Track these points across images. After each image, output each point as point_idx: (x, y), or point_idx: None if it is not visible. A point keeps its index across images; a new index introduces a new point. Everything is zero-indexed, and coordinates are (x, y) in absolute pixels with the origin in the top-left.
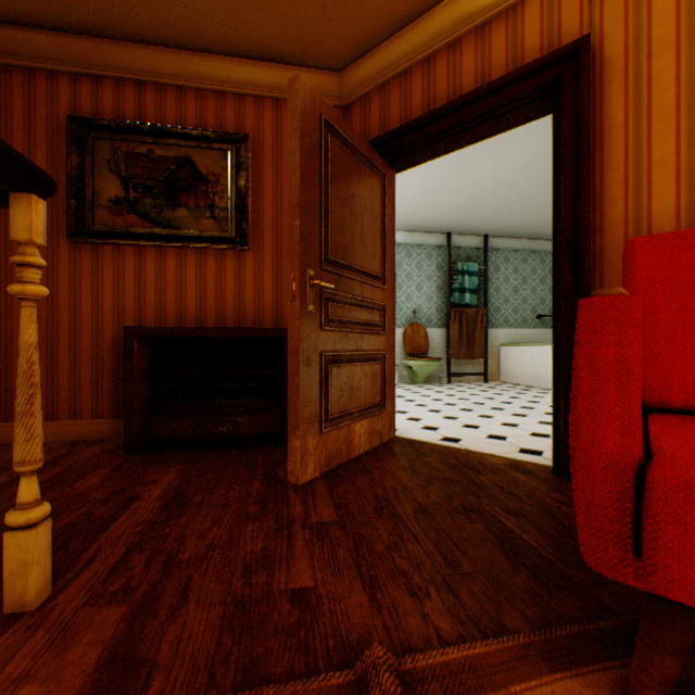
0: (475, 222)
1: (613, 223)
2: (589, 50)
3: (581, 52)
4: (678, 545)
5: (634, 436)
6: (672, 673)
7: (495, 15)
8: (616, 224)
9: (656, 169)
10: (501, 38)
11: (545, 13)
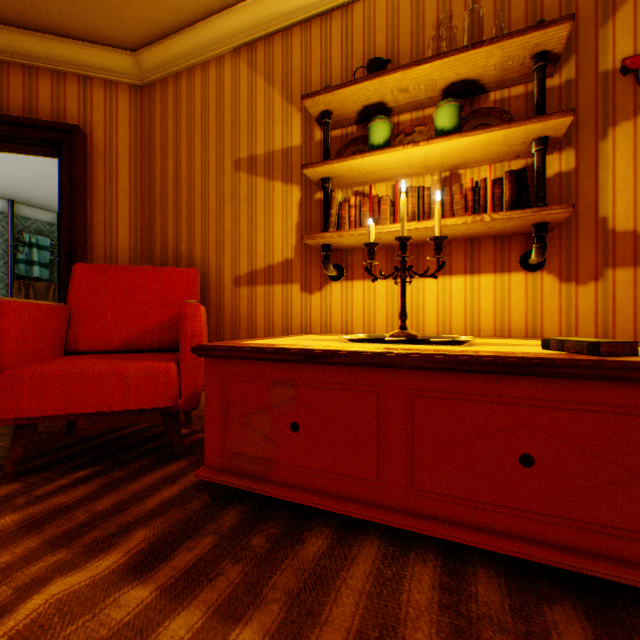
0: (45, 198)
1: (99, 246)
2: (80, 136)
3: (75, 134)
4: (5, 397)
5: (6, 361)
6: (22, 454)
7: (15, 63)
8: (101, 247)
9: (122, 222)
10: (20, 83)
11: (56, 89)
